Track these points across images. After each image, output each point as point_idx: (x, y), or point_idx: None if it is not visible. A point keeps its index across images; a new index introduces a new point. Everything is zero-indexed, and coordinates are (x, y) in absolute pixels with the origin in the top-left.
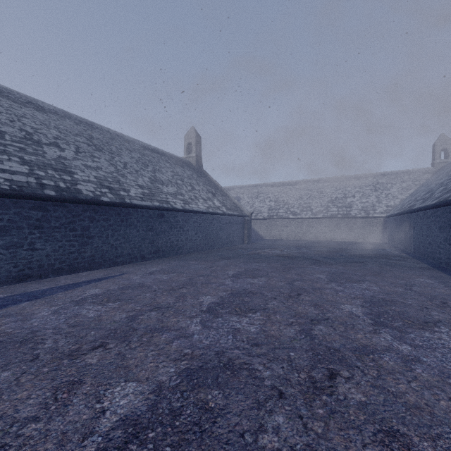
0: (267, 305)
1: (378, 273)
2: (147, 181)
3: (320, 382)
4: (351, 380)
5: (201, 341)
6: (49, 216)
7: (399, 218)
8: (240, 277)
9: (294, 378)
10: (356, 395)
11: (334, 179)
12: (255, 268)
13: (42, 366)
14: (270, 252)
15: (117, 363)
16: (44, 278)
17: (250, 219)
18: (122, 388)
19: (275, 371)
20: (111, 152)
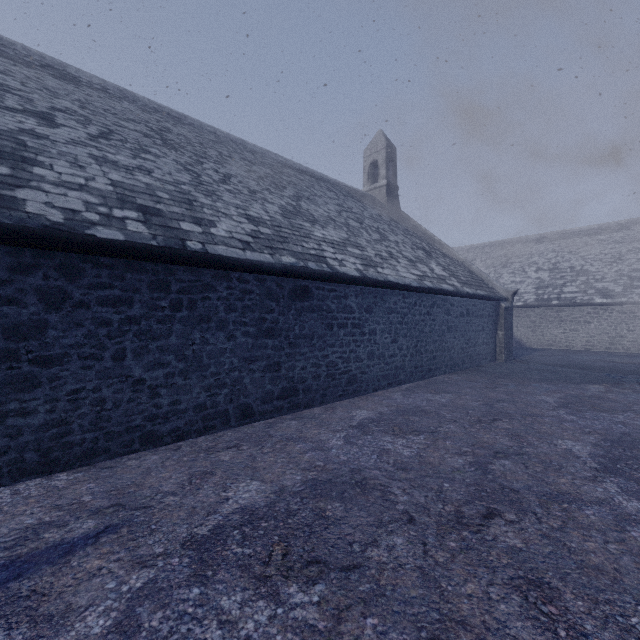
0: None
1: None
2: (275, 212)
3: None
4: None
5: None
6: None
7: None
8: None
9: None
10: None
11: None
12: None
13: None
14: (629, 403)
15: None
16: None
17: (510, 306)
18: None
19: None
20: (201, 155)
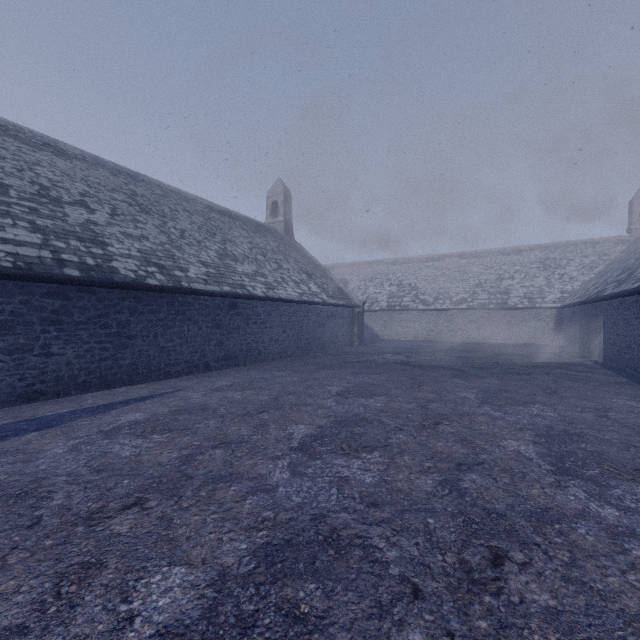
0: (389, 440)
1: (554, 391)
2: (214, 256)
3: (478, 570)
4: (528, 567)
5: (290, 497)
6: (71, 307)
7: (581, 310)
8: (348, 396)
9: (436, 562)
10: (539, 596)
11: (483, 253)
12: (370, 382)
13: (44, 537)
14: (392, 359)
15: (159, 533)
16: (63, 397)
17: (362, 311)
18: (164, 577)
19: (405, 551)
20: (163, 215)
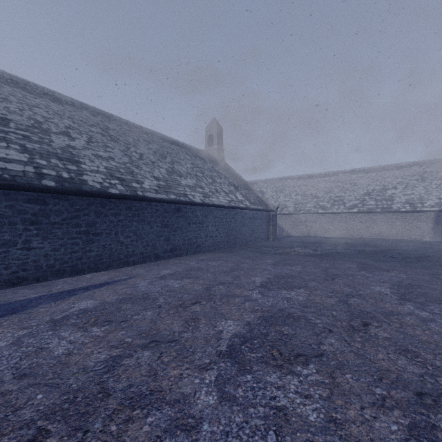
0: (322, 346)
1: None
2: (164, 173)
3: None
4: None
5: None
6: (48, 210)
7: None
8: (271, 287)
9: None
10: None
11: (370, 169)
12: (288, 273)
13: None
14: (302, 252)
15: None
16: (41, 281)
17: (276, 214)
18: None
19: None
20: (127, 143)
